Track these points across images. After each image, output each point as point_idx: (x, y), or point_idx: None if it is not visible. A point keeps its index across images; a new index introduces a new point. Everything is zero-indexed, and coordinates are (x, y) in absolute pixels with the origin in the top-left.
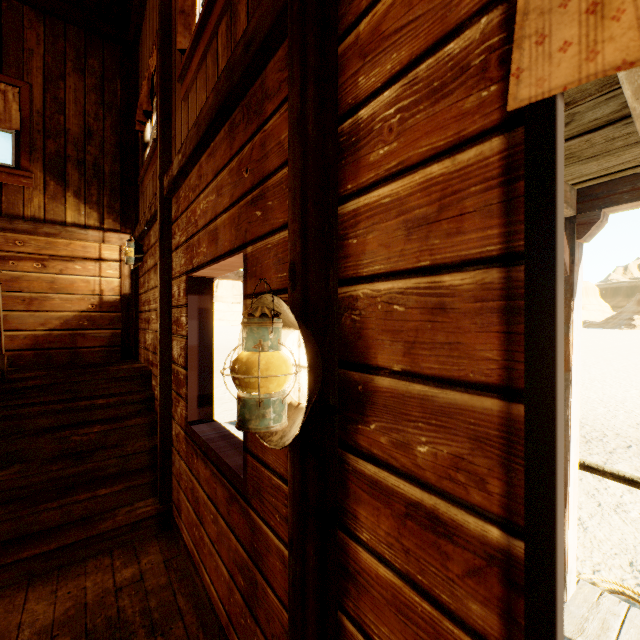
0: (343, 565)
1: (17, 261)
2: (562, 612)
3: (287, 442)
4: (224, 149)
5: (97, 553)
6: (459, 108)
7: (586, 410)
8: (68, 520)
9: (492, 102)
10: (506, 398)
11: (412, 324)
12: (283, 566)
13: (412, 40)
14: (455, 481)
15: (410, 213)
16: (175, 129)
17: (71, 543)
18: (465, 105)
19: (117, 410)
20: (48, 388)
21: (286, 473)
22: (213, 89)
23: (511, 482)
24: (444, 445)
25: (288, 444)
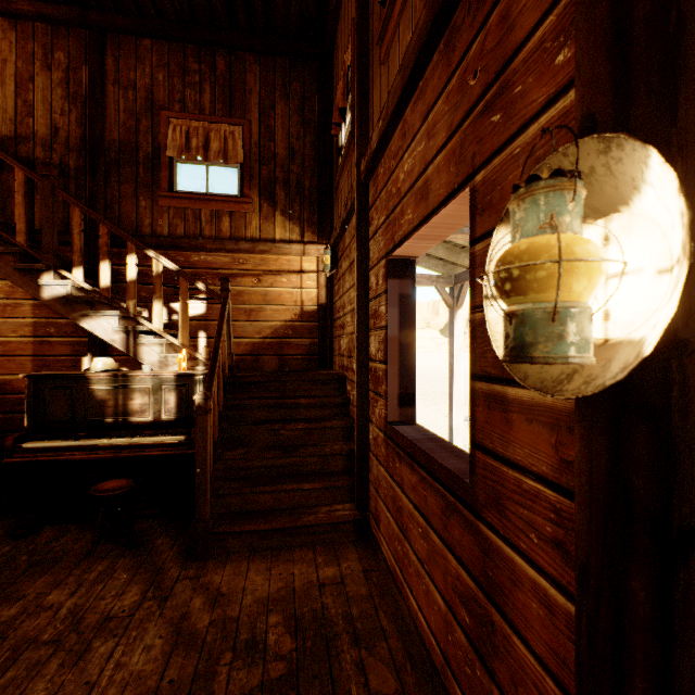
0: None
1: (241, 277)
2: None
3: (611, 380)
4: (438, 75)
5: (302, 544)
6: None
7: None
8: (278, 506)
9: None
10: None
11: None
12: (545, 611)
13: None
14: None
15: None
16: (372, 106)
17: (281, 528)
18: None
19: (316, 411)
20: (263, 385)
21: (552, 472)
22: (425, 3)
23: None
24: None
25: (618, 380)
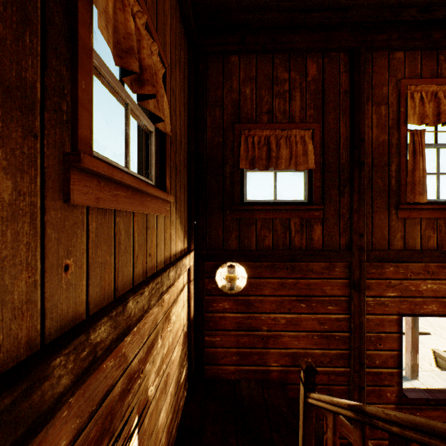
0: None
1: (161, 330)
2: None
3: None
4: None
5: None
6: None
7: None
8: None
9: None
10: None
11: None
12: None
13: None
14: None
15: None
16: (372, 221)
17: None
18: None
19: None
20: None
21: None
22: None
23: None
24: None
25: None
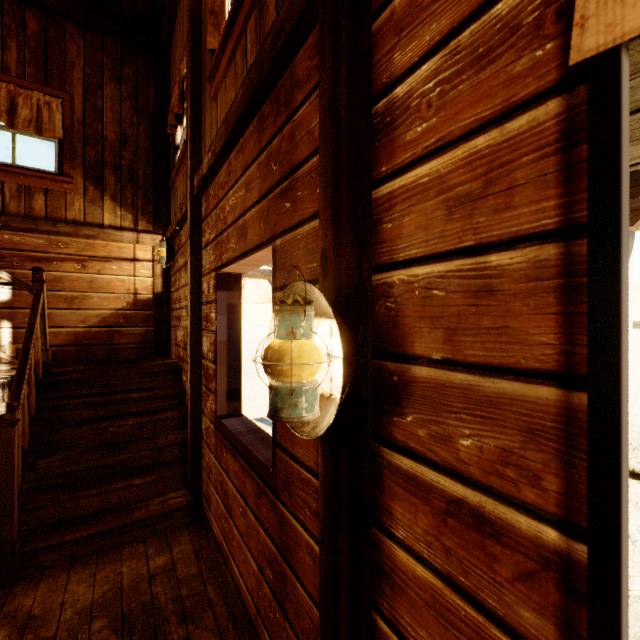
0: (377, 563)
1: (60, 262)
2: (627, 627)
3: (320, 432)
4: (253, 144)
5: (132, 540)
6: (508, 73)
7: (632, 415)
8: (106, 507)
9: (548, 61)
10: (565, 386)
11: (454, 309)
12: (313, 561)
13: (454, 7)
14: (503, 477)
15: (451, 191)
16: (205, 129)
17: (108, 529)
18: (515, 68)
19: (150, 404)
20: (87, 381)
21: (316, 467)
22: (242, 84)
23: (571, 479)
24: (491, 438)
25: (321, 434)
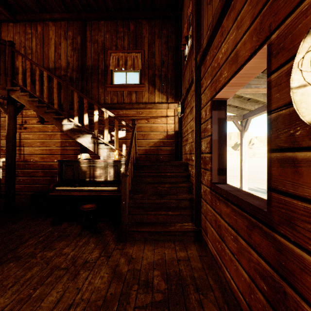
0: None
1: (140, 120)
2: None
3: None
4: None
5: (168, 240)
6: None
7: None
8: (157, 221)
9: None
10: None
11: None
12: None
13: None
14: None
15: None
16: (203, 28)
17: (159, 231)
18: None
19: (174, 179)
20: (150, 167)
21: None
22: None
23: None
24: None
25: None
